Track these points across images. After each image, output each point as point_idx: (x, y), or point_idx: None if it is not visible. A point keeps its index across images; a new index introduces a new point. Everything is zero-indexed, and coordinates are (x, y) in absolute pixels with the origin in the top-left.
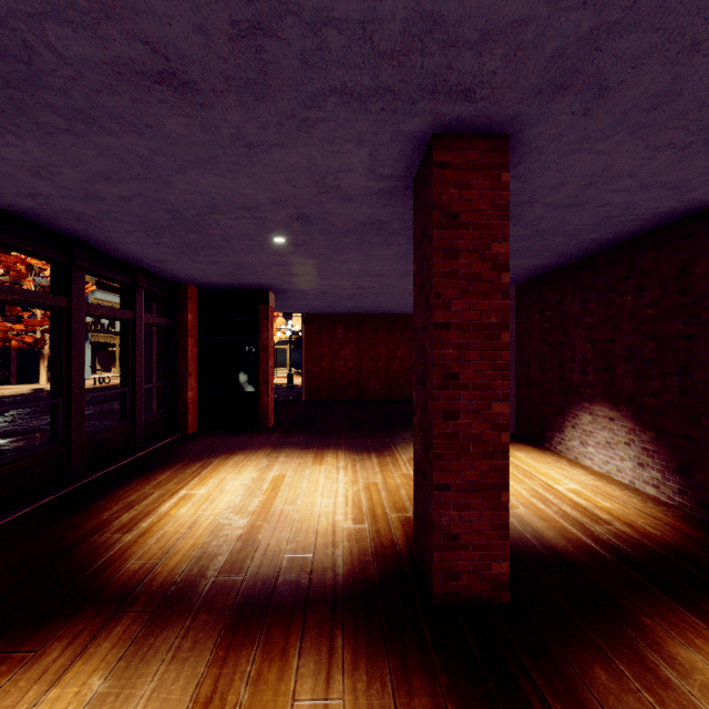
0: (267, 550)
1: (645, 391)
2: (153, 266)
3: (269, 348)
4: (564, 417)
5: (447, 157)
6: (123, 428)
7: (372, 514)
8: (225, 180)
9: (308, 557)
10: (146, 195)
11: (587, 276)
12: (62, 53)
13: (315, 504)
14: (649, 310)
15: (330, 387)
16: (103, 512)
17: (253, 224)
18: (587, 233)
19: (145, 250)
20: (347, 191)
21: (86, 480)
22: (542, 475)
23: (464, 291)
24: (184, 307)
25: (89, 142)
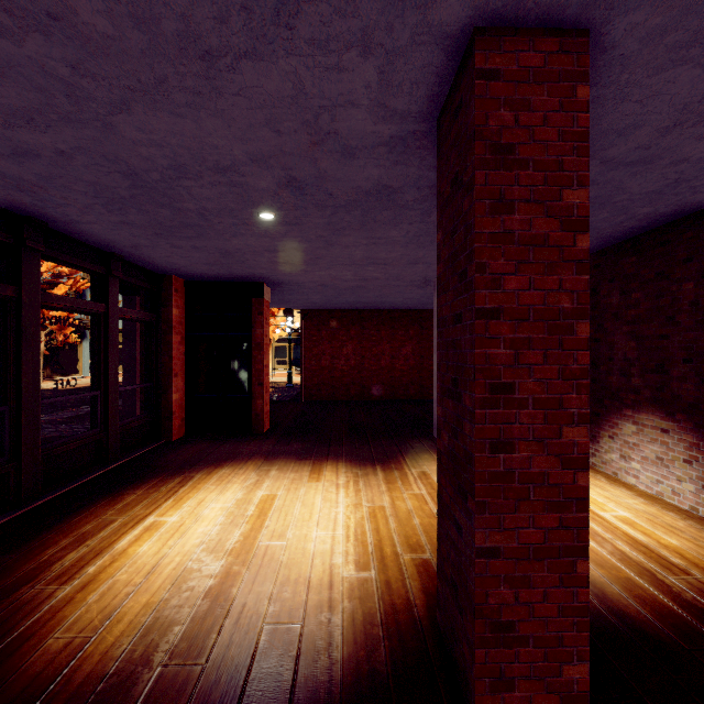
0: (241, 614)
1: None
2: (129, 253)
3: (263, 346)
4: (599, 425)
5: (495, 63)
6: (93, 437)
7: (380, 555)
8: (185, 122)
9: (295, 629)
10: (90, 149)
11: (630, 261)
12: None
13: (308, 539)
14: None
15: (331, 386)
16: (46, 549)
17: (232, 194)
18: (642, 205)
19: (114, 232)
20: (348, 140)
21: (41, 501)
22: None
23: (521, 262)
24: (169, 300)
25: None
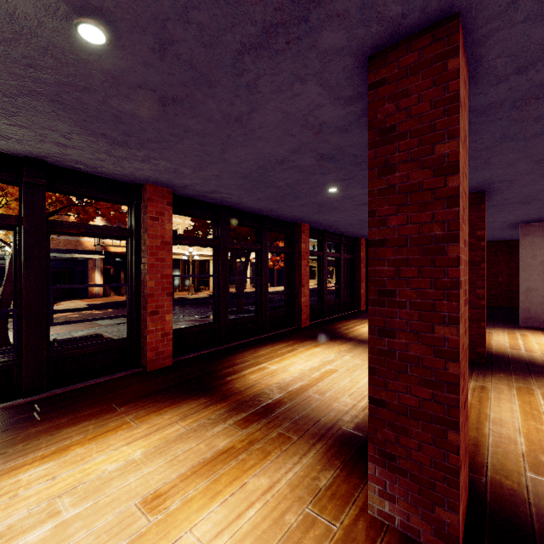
0: None
1: None
2: (347, 233)
3: None
4: None
5: None
6: (337, 302)
7: None
8: None
9: None
10: (352, 219)
11: None
12: (343, 206)
13: None
14: None
15: None
16: (337, 325)
17: None
18: None
19: (346, 230)
20: None
21: (327, 318)
22: None
23: None
24: (359, 249)
25: (341, 214)
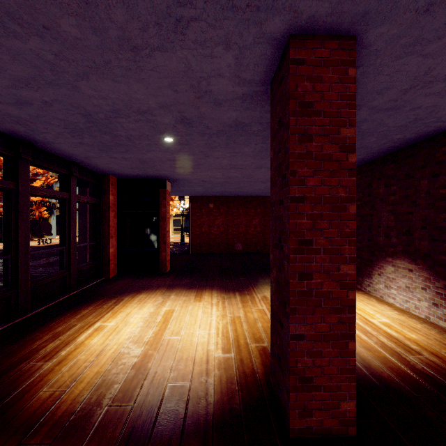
0: (154, 378)
1: (438, 250)
2: (83, 161)
3: (166, 219)
4: (372, 267)
5: (301, 55)
6: (61, 275)
7: (237, 344)
8: (121, 85)
9: (186, 386)
10: (63, 100)
11: (390, 167)
12: None
13: (194, 335)
14: (442, 190)
15: (208, 244)
16: (35, 341)
17: (148, 126)
18: (396, 133)
19: (74, 149)
20: (217, 95)
21: (30, 314)
22: (359, 311)
23: (317, 170)
24: (107, 190)
25: (1, 46)
